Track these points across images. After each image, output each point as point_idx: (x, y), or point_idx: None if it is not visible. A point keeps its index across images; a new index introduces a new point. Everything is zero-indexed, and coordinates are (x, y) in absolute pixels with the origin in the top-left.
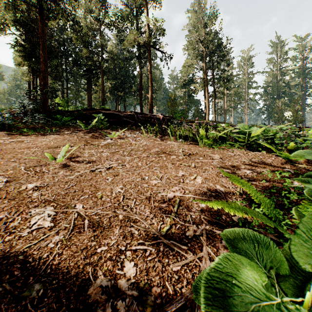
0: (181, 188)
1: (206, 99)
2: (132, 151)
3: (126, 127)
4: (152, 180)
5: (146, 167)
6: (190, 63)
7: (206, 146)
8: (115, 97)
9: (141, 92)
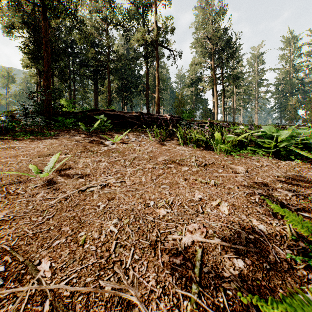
0: (201, 225)
1: (215, 98)
2: (135, 160)
3: (132, 129)
4: (159, 207)
5: (152, 185)
6: (198, 61)
7: (223, 153)
8: (122, 98)
9: (147, 92)
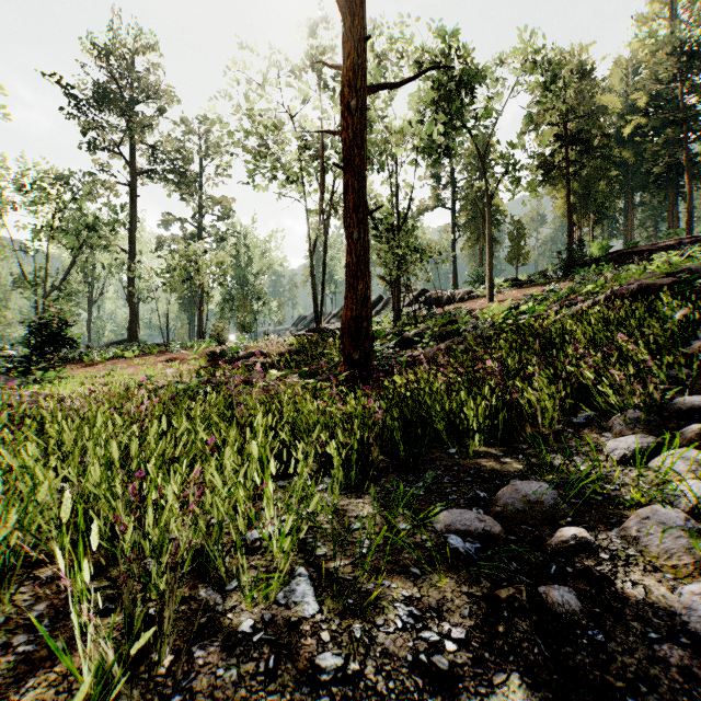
0: None
1: None
2: None
3: None
4: None
5: None
6: None
7: None
8: None
9: None
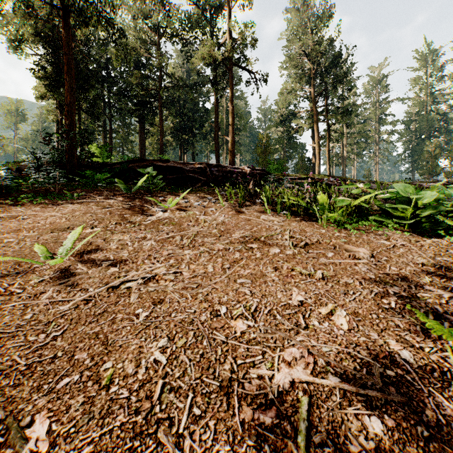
0: (305, 350)
1: (316, 142)
2: (197, 237)
3: (194, 188)
4: (235, 317)
5: (223, 278)
6: (291, 88)
7: (333, 225)
8: (180, 142)
9: (217, 134)
